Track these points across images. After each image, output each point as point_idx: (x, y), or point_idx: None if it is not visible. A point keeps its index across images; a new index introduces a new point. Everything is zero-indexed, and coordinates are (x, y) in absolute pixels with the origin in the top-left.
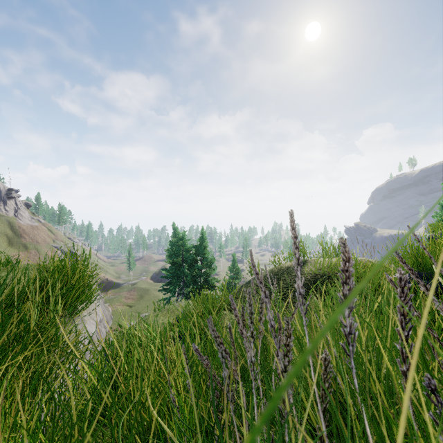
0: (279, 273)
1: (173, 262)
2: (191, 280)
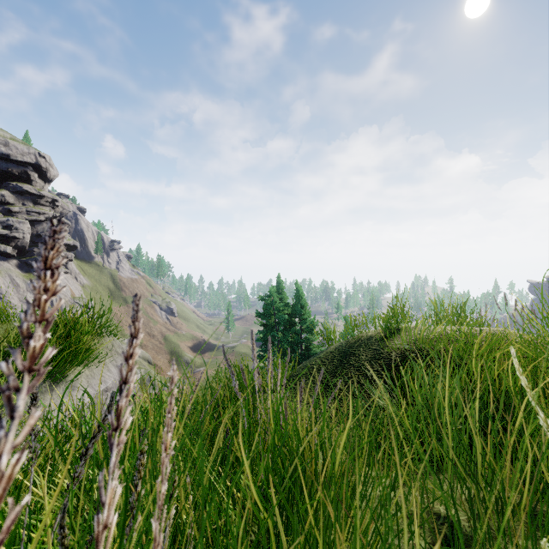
0: (355, 344)
1: (268, 324)
2: (290, 347)
